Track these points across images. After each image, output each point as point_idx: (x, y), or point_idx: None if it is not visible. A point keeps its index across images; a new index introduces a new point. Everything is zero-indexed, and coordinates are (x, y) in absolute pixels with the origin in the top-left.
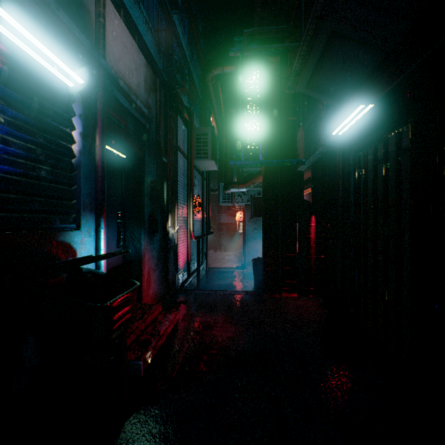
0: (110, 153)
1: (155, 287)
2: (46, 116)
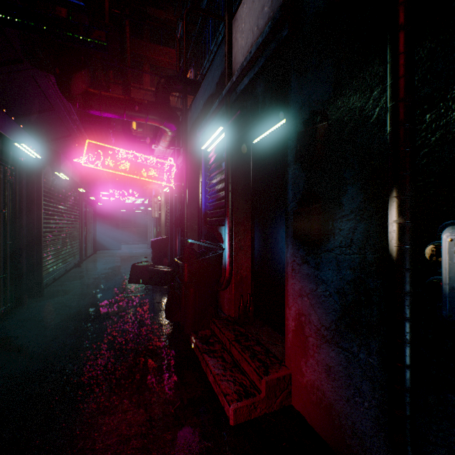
0: (281, 130)
1: (328, 384)
2: (223, 164)
